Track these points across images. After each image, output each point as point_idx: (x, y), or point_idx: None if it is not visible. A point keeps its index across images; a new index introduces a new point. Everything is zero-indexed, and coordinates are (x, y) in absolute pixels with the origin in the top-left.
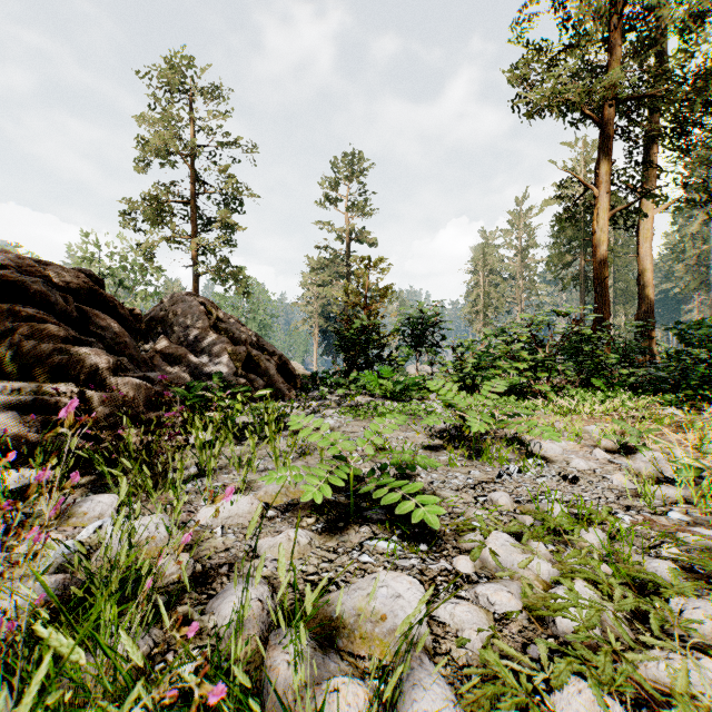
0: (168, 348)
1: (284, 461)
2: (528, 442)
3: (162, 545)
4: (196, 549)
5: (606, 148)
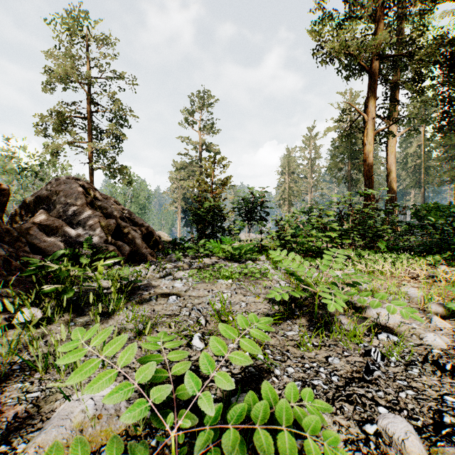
0: (46, 220)
1: None
2: (378, 315)
3: None
4: None
5: (372, 89)
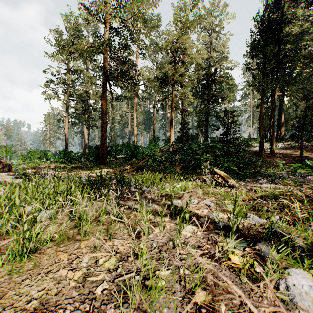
0: None
1: None
2: None
3: None
4: None
5: (67, 110)
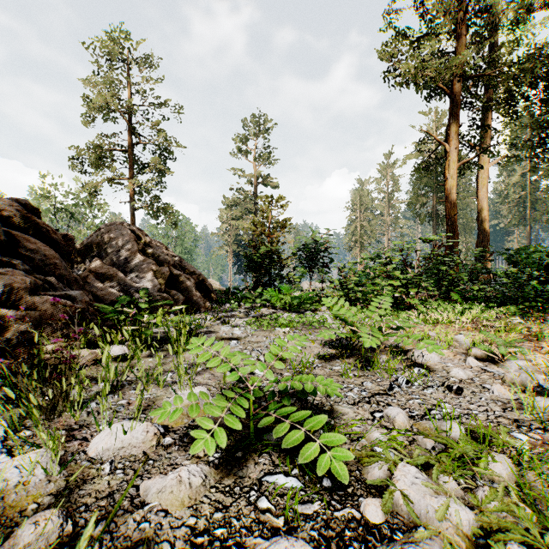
0: (101, 269)
1: (191, 374)
2: (413, 353)
3: (36, 492)
4: (75, 494)
5: (456, 114)
